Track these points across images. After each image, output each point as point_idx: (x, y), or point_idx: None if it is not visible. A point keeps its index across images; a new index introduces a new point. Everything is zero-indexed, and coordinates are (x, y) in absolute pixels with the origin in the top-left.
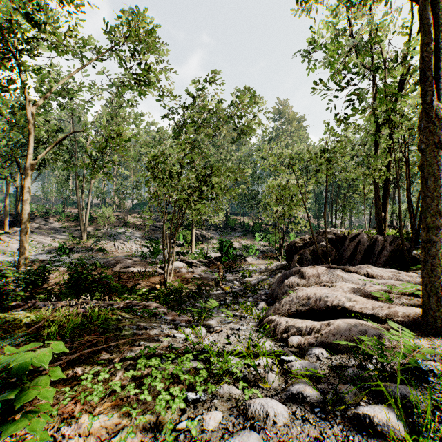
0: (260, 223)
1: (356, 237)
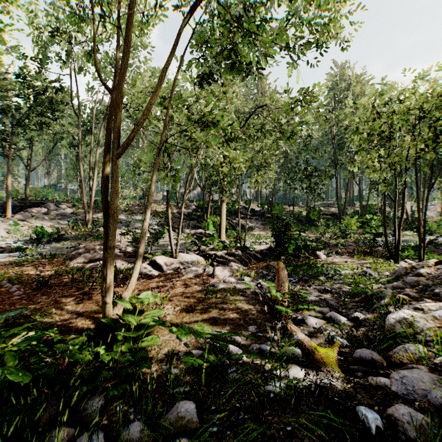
0: (319, 209)
1: None
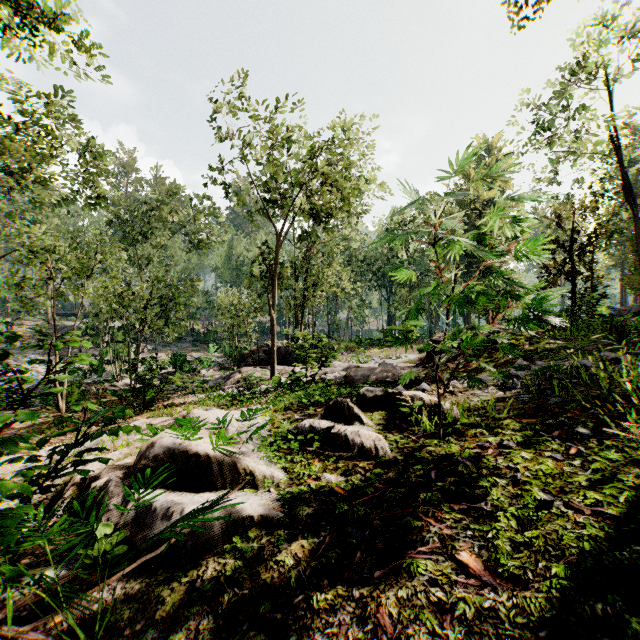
0: (215, 331)
1: (279, 349)
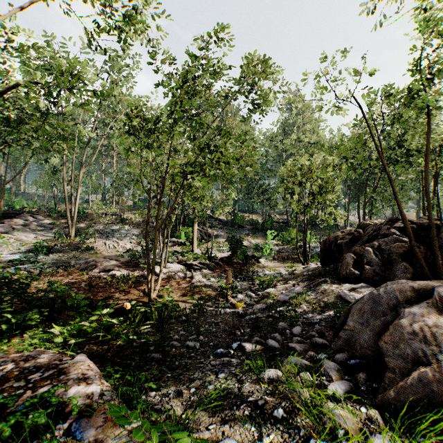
0: (271, 220)
1: None
